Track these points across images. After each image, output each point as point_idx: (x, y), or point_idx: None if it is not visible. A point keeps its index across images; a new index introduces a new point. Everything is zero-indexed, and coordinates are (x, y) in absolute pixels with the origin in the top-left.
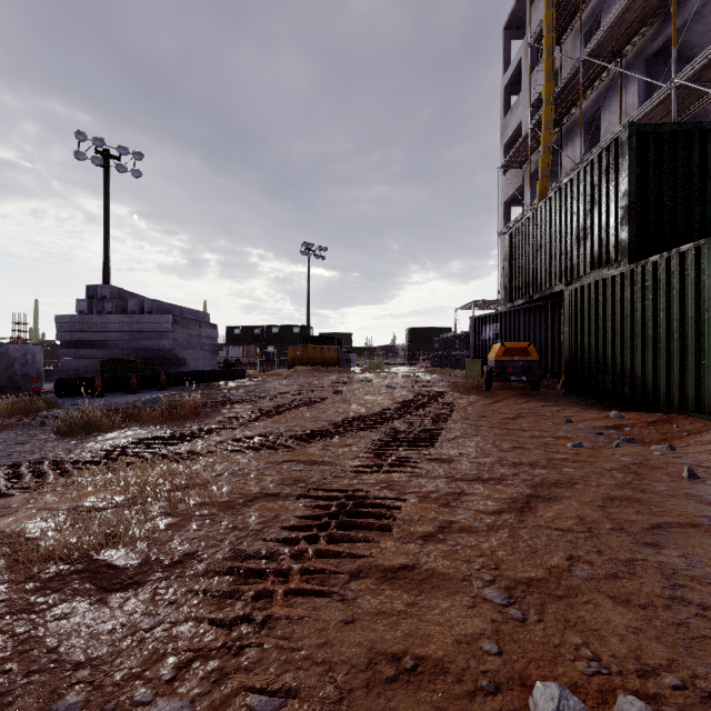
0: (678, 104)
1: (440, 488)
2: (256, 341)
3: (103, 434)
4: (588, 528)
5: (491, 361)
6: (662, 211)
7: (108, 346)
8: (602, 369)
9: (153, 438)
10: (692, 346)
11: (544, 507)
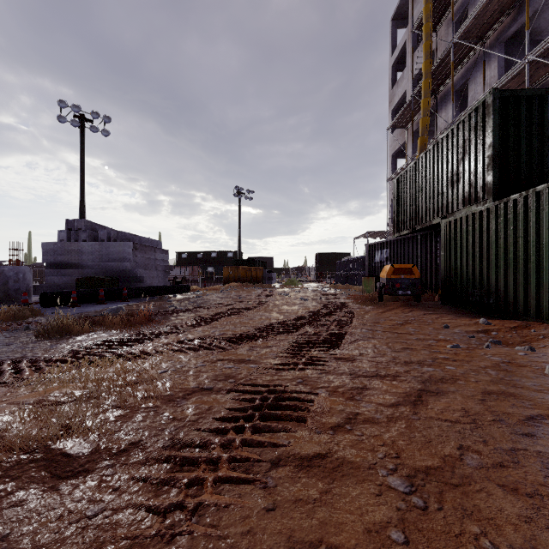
0: (530, 76)
1: (346, 383)
2: (198, 263)
3: (74, 337)
4: (472, 419)
5: (383, 279)
6: (520, 159)
7: (83, 267)
8: (472, 285)
9: (113, 340)
10: (546, 266)
11: (434, 400)
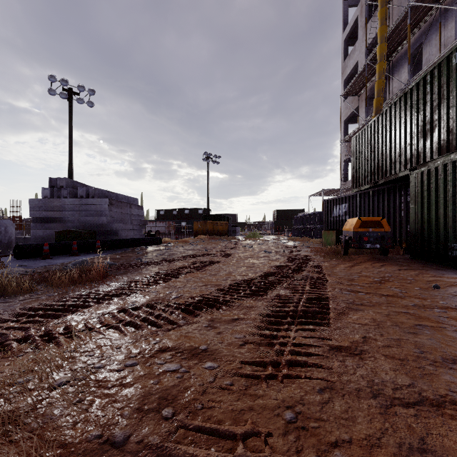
0: None
1: (379, 428)
2: (174, 219)
3: (6, 300)
4: None
5: (348, 232)
6: None
7: (64, 221)
8: (452, 238)
9: (41, 307)
10: None
11: None
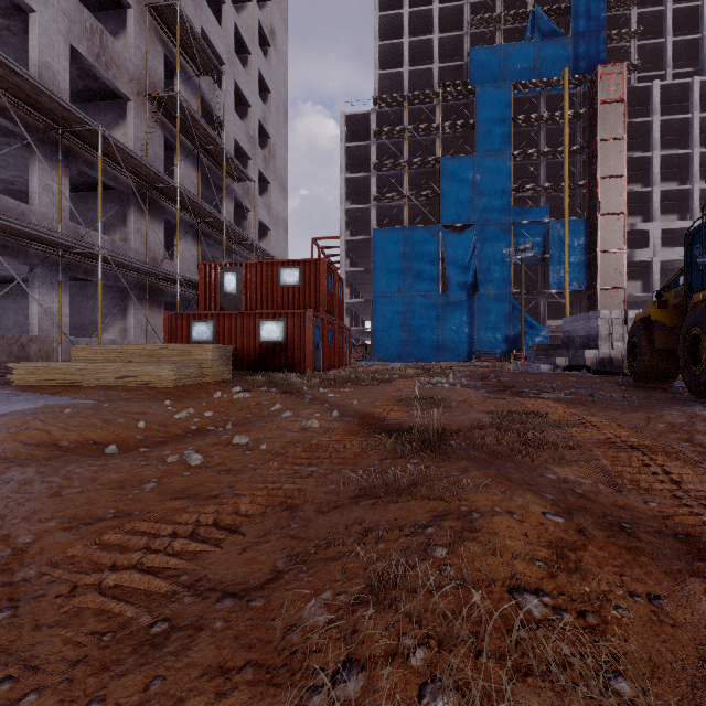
0: None
1: None
2: None
3: None
4: None
5: None
6: None
7: None
8: None
9: None
10: None
11: None
